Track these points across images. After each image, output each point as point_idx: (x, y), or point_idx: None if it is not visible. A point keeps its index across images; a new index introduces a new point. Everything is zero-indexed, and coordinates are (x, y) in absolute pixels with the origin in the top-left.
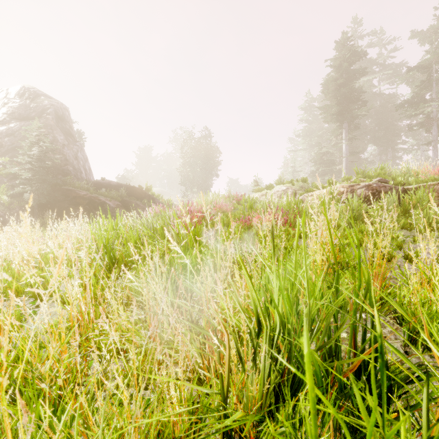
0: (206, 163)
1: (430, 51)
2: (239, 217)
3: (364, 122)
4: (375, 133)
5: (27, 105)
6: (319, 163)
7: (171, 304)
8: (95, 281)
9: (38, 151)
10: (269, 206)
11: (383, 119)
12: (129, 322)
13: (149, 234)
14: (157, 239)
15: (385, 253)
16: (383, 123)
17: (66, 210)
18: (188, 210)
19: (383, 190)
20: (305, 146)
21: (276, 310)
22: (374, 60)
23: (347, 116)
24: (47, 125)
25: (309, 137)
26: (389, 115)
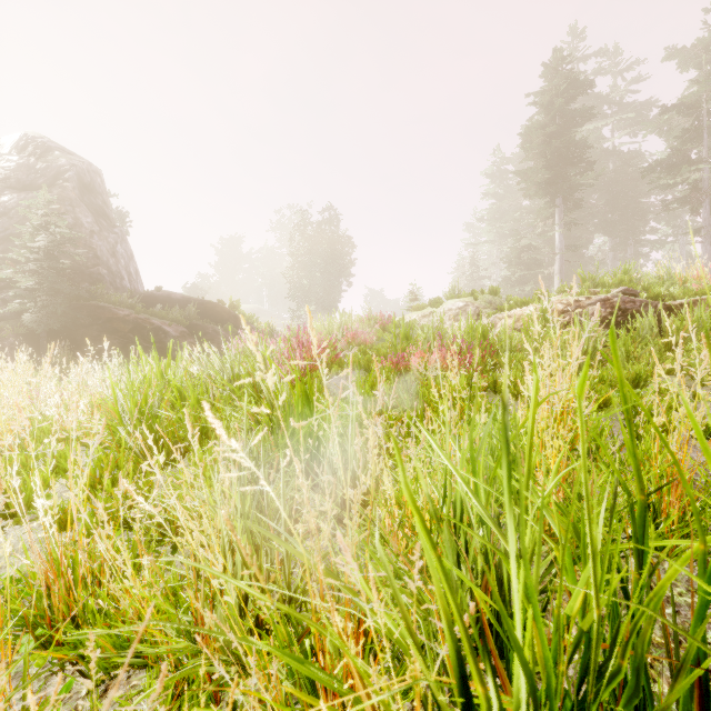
0: (331, 264)
1: (698, 80)
2: (385, 355)
3: (589, 197)
4: (606, 215)
5: (30, 166)
6: (515, 264)
7: (243, 561)
8: (109, 483)
9: (46, 242)
10: (440, 336)
11: (620, 193)
12: (152, 595)
13: (226, 386)
14: (239, 395)
15: (694, 436)
16: (619, 199)
17: (96, 342)
18: (299, 341)
19: (630, 308)
20: (492, 236)
21: (517, 656)
22: (605, 95)
23: (562, 187)
24: (65, 199)
25: (499, 222)
26: (629, 186)
